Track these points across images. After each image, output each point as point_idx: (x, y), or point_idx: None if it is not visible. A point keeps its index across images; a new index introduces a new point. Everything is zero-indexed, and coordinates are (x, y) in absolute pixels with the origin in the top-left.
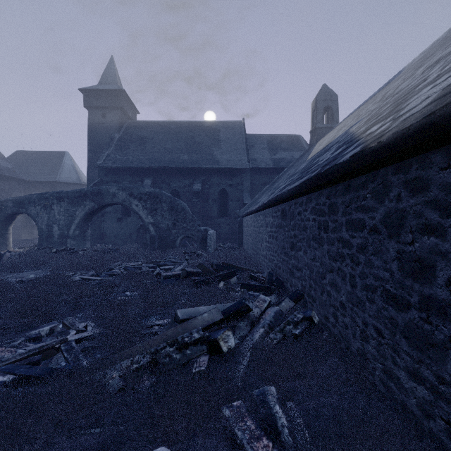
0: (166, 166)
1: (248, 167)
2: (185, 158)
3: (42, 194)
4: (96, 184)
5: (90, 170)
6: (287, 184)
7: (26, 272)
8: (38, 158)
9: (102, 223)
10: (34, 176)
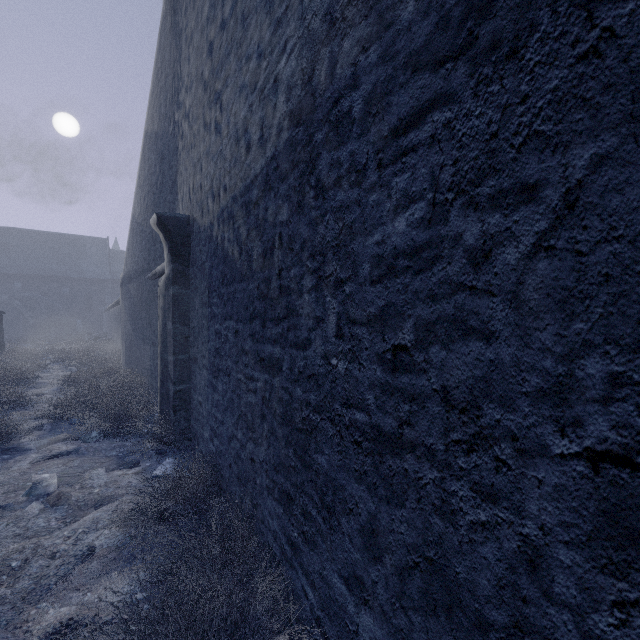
0: (37, 274)
1: (110, 279)
2: (54, 268)
3: None
4: None
5: None
6: None
7: None
8: None
9: None
10: None
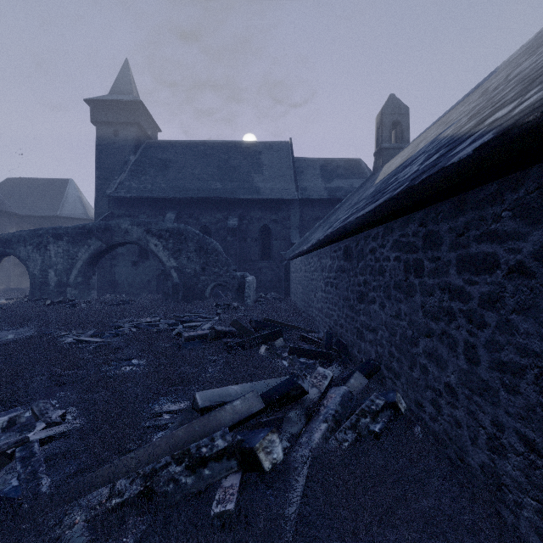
0: (194, 196)
1: (296, 198)
2: (218, 187)
3: (35, 231)
4: (106, 218)
5: (99, 202)
6: (352, 213)
7: (6, 331)
8: (35, 187)
9: (113, 268)
10: (29, 209)
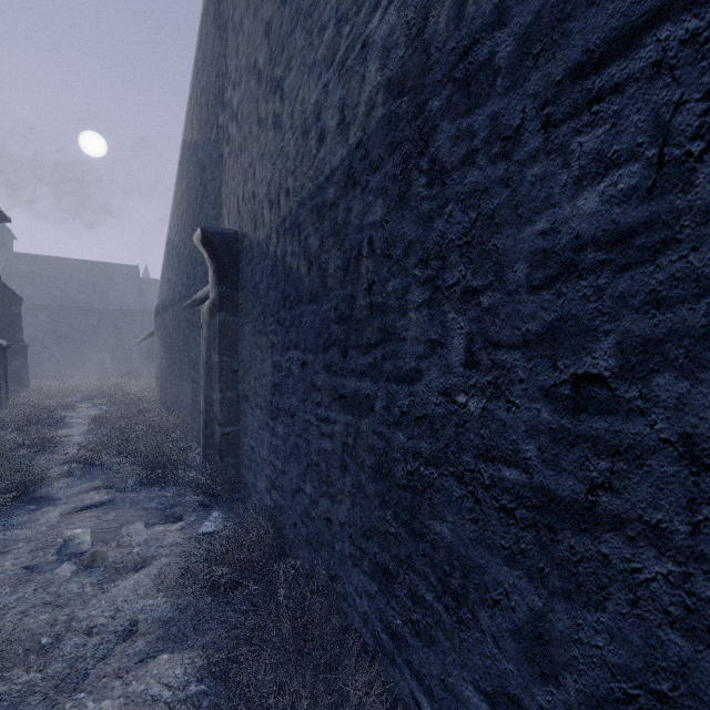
0: (63, 305)
1: (140, 310)
2: (81, 298)
3: None
4: None
5: None
6: None
7: None
8: None
9: None
10: None
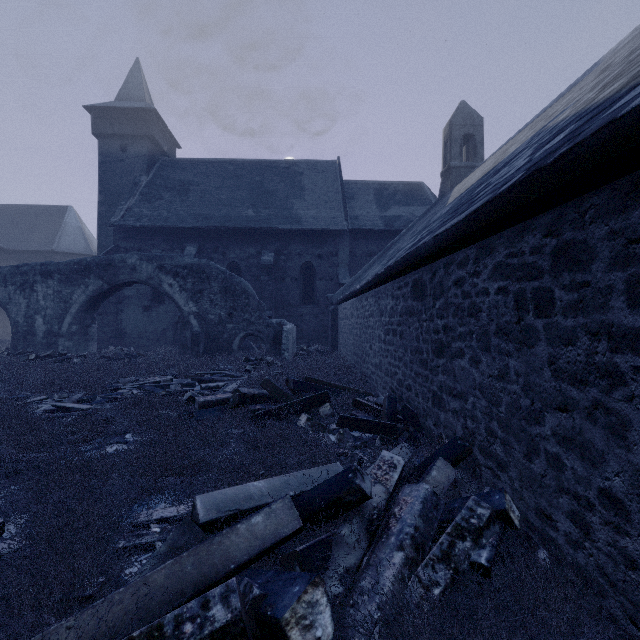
0: (220, 226)
1: (346, 228)
2: (250, 215)
3: (18, 267)
4: (110, 253)
5: (102, 233)
6: (422, 237)
7: None
8: (25, 215)
9: (119, 314)
10: (17, 243)
